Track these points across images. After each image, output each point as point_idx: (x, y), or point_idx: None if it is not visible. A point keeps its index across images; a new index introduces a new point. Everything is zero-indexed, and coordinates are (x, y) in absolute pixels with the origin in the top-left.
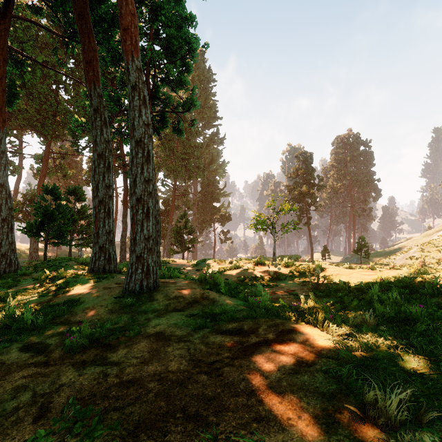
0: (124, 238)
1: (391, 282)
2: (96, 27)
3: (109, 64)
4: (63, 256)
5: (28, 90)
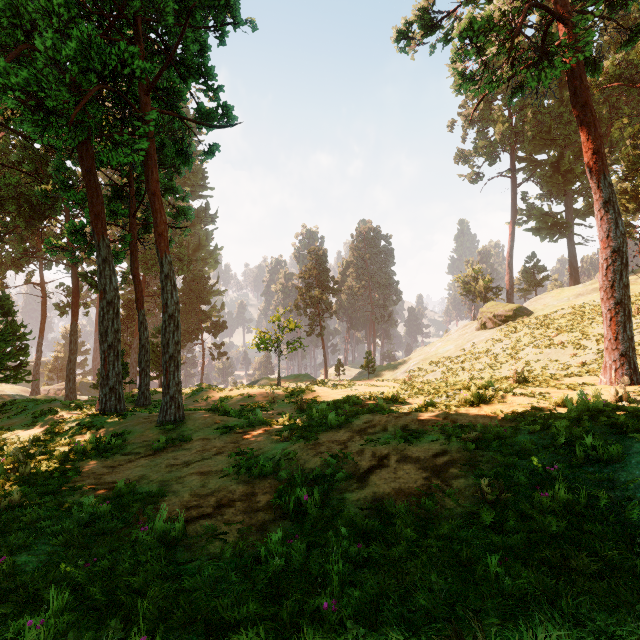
0: (73, 364)
1: (340, 400)
2: None
3: None
4: None
5: None
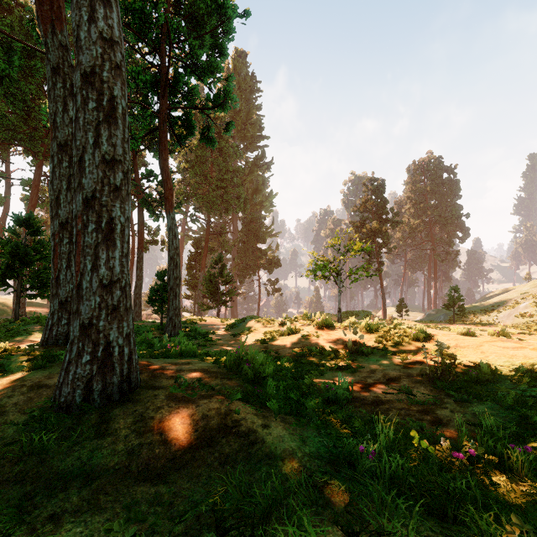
0: (139, 289)
1: None
2: None
3: None
4: None
5: (8, 90)
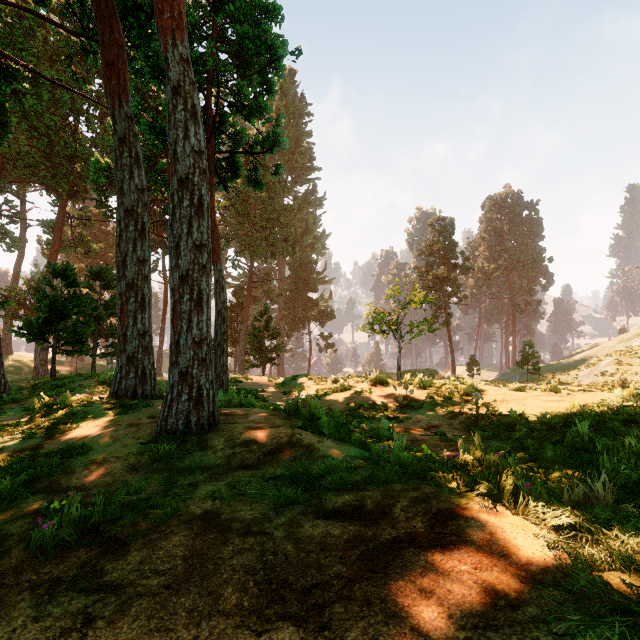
0: None
1: (603, 415)
2: (127, 18)
3: (149, 78)
4: (85, 371)
5: (31, 124)
